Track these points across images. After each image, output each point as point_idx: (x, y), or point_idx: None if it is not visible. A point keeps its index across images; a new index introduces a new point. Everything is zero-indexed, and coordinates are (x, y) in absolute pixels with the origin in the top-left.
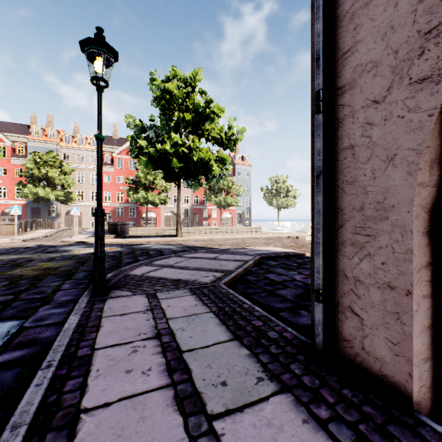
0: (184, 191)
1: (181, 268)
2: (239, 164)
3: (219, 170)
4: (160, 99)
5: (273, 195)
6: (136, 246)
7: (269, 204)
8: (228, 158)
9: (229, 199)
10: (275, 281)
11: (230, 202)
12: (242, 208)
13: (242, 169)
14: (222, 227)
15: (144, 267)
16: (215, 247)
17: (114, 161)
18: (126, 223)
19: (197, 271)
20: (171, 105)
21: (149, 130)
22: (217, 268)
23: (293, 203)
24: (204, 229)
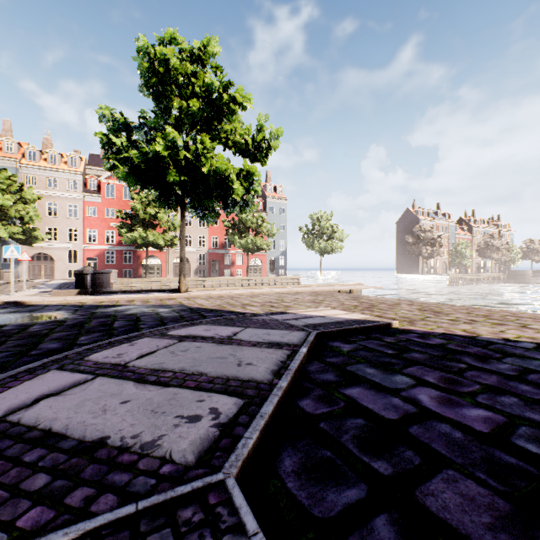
0: (199, 230)
1: (138, 380)
2: (271, 196)
3: (243, 189)
4: (151, 78)
5: (314, 237)
6: (101, 310)
7: (310, 247)
8: (258, 173)
9: (259, 240)
10: (384, 422)
11: (260, 245)
12: (275, 253)
13: (275, 203)
14: (250, 277)
15: (48, 376)
16: (235, 310)
17: (101, 188)
18: (104, 271)
19: (175, 388)
20: (167, 85)
21: (138, 133)
22: (230, 377)
23: (339, 247)
24: (226, 280)
